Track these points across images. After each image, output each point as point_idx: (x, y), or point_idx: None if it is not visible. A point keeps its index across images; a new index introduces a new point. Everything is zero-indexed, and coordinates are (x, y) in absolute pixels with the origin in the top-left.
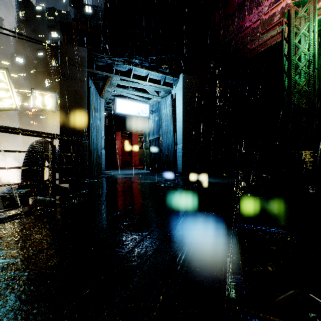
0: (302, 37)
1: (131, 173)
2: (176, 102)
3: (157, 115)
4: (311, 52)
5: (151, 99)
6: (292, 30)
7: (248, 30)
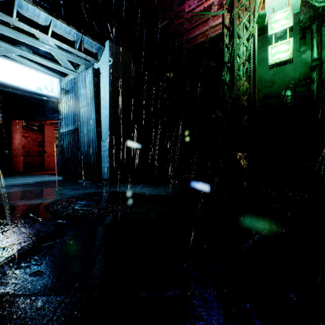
0: (241, 31)
1: (23, 184)
2: (100, 80)
3: (73, 97)
4: (252, 45)
5: (67, 76)
6: (235, 16)
7: (187, 16)
